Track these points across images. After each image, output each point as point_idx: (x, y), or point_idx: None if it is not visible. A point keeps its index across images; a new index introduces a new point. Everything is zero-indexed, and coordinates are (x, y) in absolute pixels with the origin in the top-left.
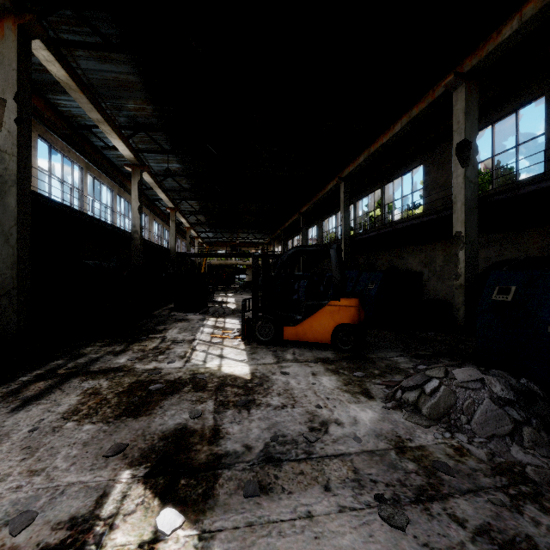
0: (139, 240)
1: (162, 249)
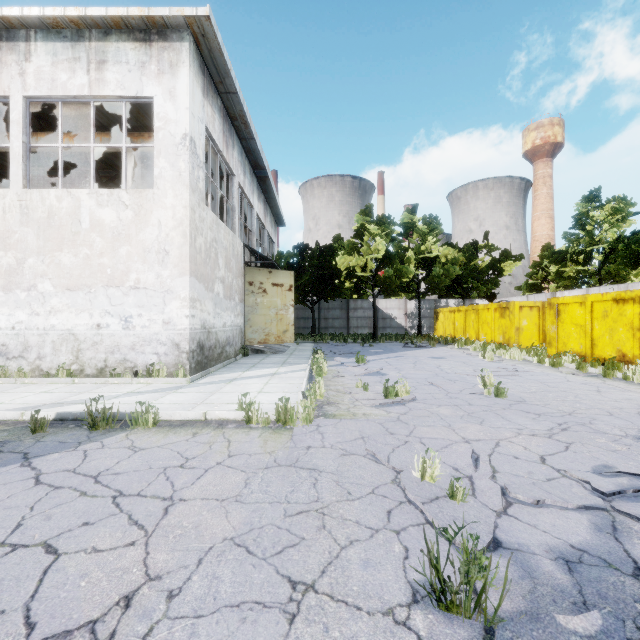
0: None
1: None
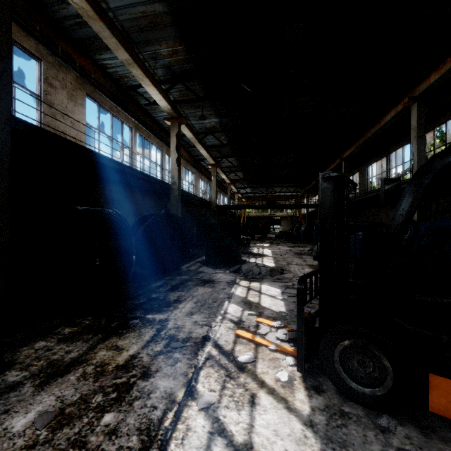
0: (177, 191)
1: (204, 202)
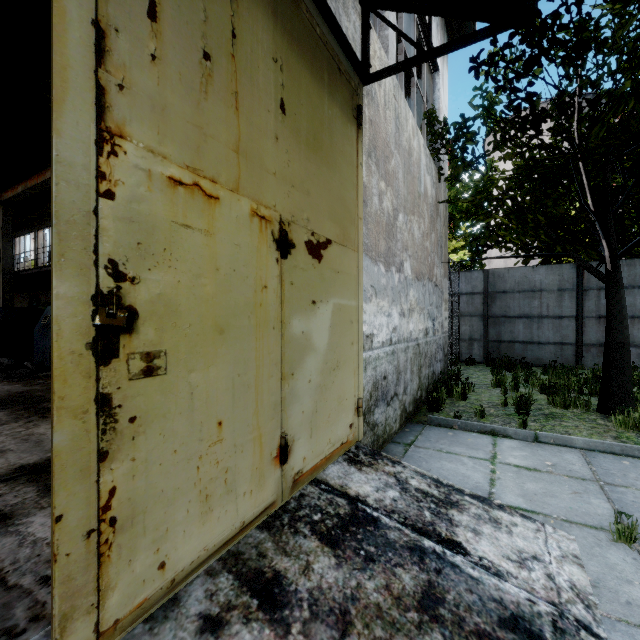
0: None
1: None
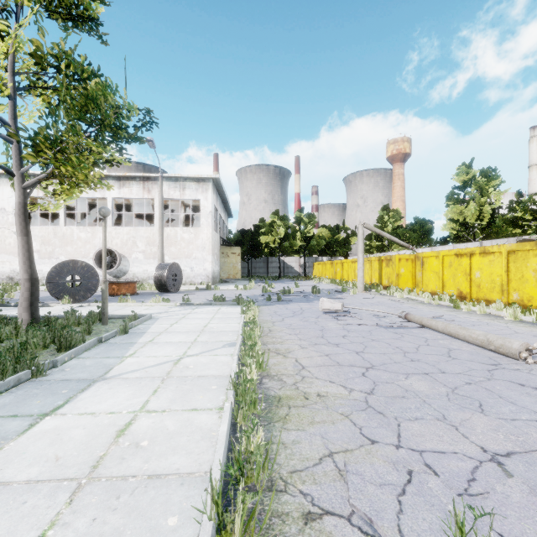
0: None
1: None
